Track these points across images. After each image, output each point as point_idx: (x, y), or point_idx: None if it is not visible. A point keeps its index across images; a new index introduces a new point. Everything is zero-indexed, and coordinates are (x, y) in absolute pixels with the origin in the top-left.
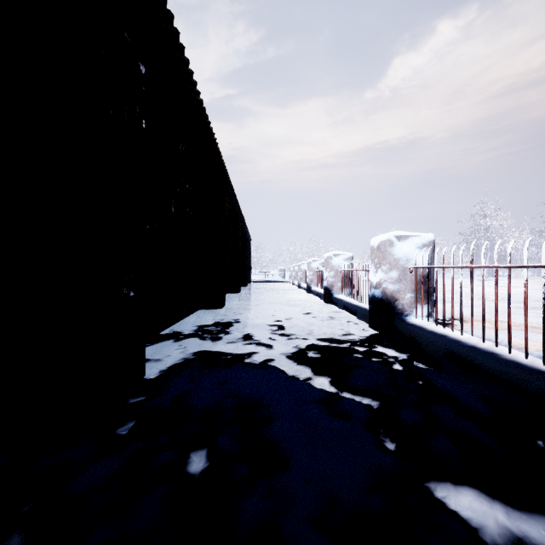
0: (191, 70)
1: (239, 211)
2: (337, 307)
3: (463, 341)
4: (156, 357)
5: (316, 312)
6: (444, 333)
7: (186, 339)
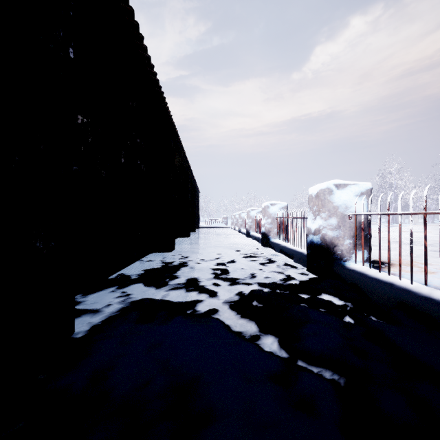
0: (137, 22)
1: (189, 168)
2: (274, 251)
3: (414, 290)
4: (95, 307)
5: (256, 256)
6: (388, 280)
7: (131, 285)
